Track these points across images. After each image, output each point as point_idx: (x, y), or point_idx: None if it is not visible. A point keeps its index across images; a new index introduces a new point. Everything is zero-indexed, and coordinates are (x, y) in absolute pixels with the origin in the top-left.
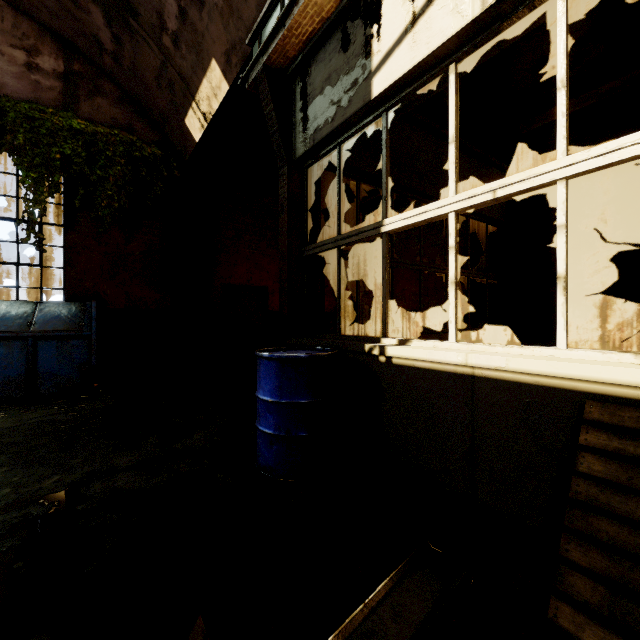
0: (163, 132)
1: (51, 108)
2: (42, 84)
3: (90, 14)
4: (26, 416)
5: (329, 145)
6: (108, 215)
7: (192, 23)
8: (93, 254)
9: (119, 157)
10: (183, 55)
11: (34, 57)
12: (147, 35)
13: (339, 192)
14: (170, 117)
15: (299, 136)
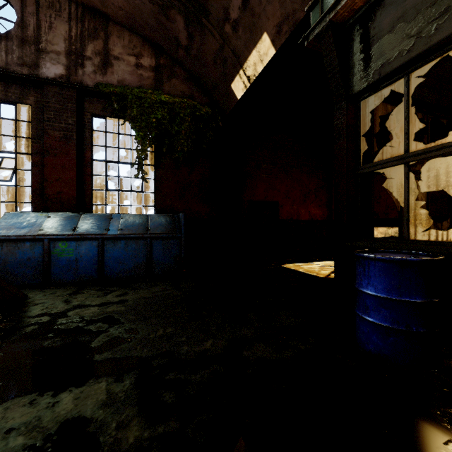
0: (211, 96)
1: (150, 90)
2: (143, 76)
3: (175, 22)
4: (153, 289)
5: (394, 76)
6: (181, 156)
7: (251, 9)
8: (171, 183)
9: (187, 117)
10: (239, 36)
11: (139, 59)
12: (213, 28)
13: (407, 115)
14: (219, 85)
15: (358, 74)
